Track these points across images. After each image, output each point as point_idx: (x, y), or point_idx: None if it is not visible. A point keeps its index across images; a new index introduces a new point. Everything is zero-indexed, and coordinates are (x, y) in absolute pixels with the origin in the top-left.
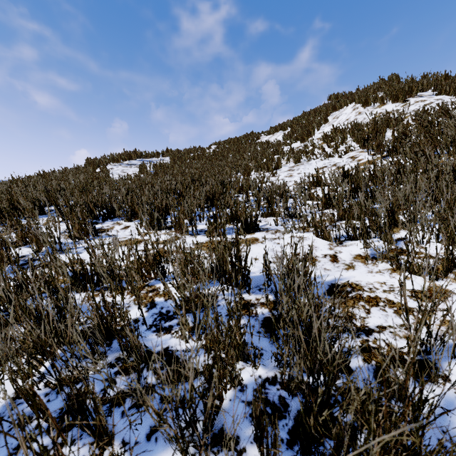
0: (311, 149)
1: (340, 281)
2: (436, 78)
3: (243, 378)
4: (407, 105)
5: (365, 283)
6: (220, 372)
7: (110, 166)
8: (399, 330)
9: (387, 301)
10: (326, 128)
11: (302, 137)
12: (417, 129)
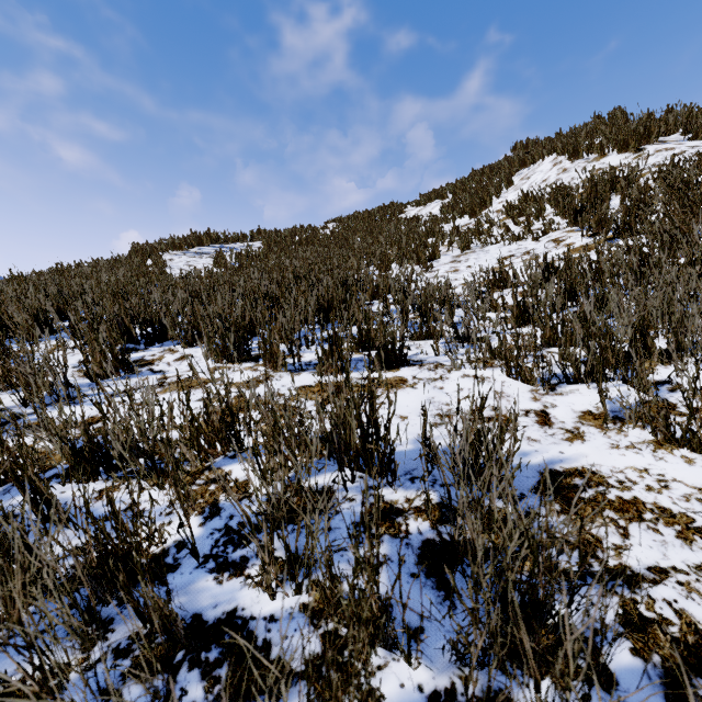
0: (486, 229)
1: (561, 464)
2: (688, 113)
3: (385, 692)
4: (643, 156)
5: (609, 469)
6: (337, 697)
7: (168, 256)
8: (696, 580)
9: (658, 511)
10: (510, 195)
11: (472, 208)
12: (664, 193)
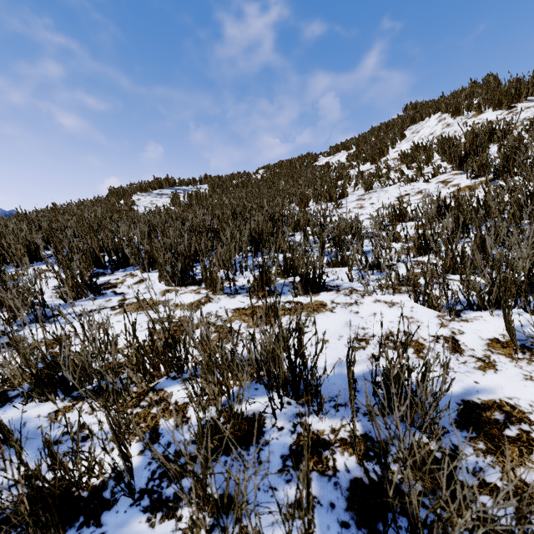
0: (384, 173)
1: (478, 395)
2: None
3: None
4: (515, 112)
5: (528, 403)
6: None
7: (136, 196)
8: None
9: None
10: (403, 145)
11: (373, 157)
12: None
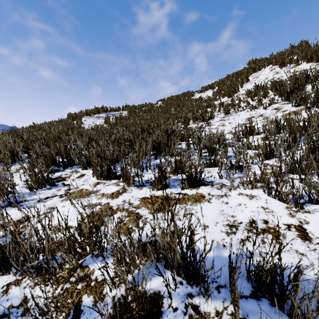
0: (237, 103)
1: None
2: None
3: None
4: None
5: None
6: None
7: (84, 118)
8: None
9: None
10: (248, 86)
11: (229, 93)
12: None
